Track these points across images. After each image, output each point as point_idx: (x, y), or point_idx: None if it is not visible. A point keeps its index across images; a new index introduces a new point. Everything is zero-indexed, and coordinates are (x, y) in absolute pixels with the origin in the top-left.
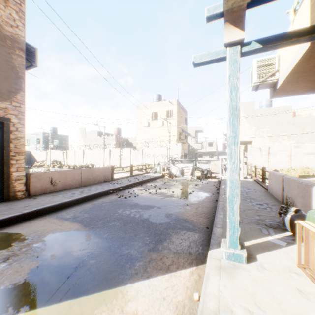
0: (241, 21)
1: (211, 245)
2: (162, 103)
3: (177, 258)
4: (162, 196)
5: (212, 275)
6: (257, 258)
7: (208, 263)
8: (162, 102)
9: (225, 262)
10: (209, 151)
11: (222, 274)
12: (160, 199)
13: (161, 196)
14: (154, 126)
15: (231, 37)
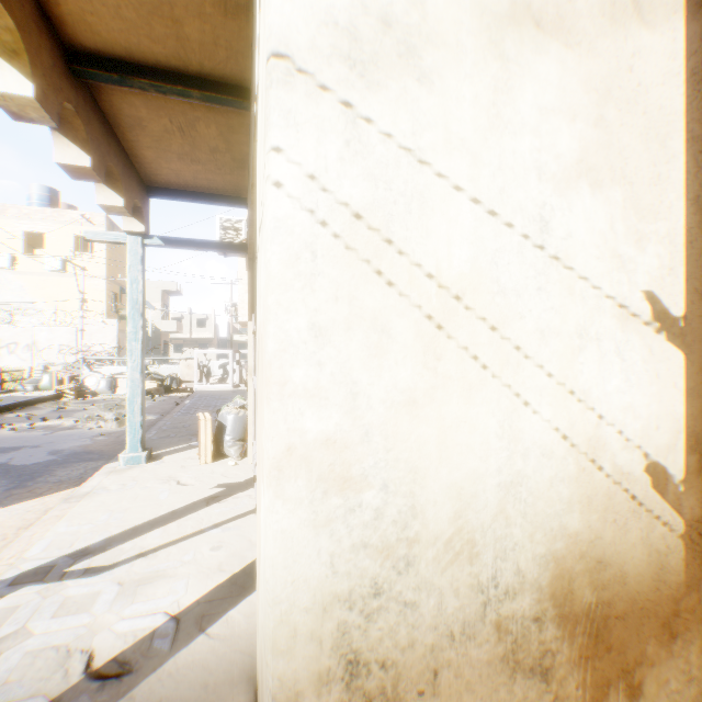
0: (140, 215)
1: (113, 460)
2: (63, 214)
3: (61, 485)
4: (50, 430)
5: (99, 477)
6: (164, 458)
7: (100, 472)
8: (61, 212)
9: (123, 467)
10: (200, 337)
11: (112, 474)
12: (43, 435)
13: (47, 430)
14: (34, 270)
15: (131, 225)
